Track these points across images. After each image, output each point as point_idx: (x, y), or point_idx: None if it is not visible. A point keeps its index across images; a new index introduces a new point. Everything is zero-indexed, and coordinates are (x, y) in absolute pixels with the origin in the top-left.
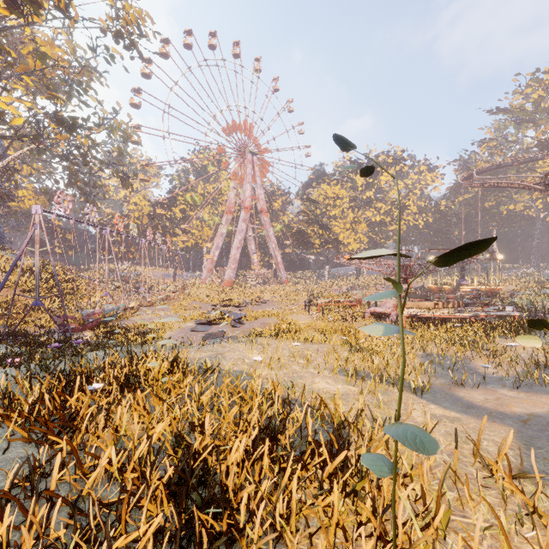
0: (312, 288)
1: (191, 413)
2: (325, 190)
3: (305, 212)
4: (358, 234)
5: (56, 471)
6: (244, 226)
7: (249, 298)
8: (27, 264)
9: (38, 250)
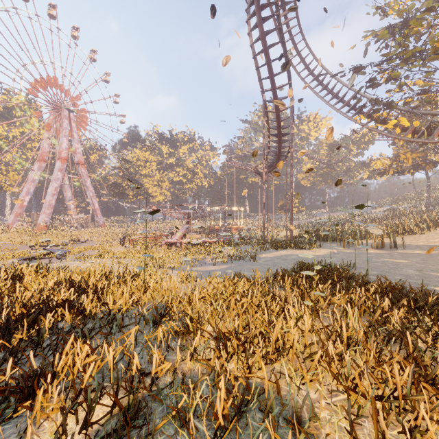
0: (127, 230)
1: (63, 280)
2: (138, 154)
3: (121, 168)
4: (163, 190)
5: (18, 289)
6: (60, 175)
7: (68, 240)
8: None
9: None
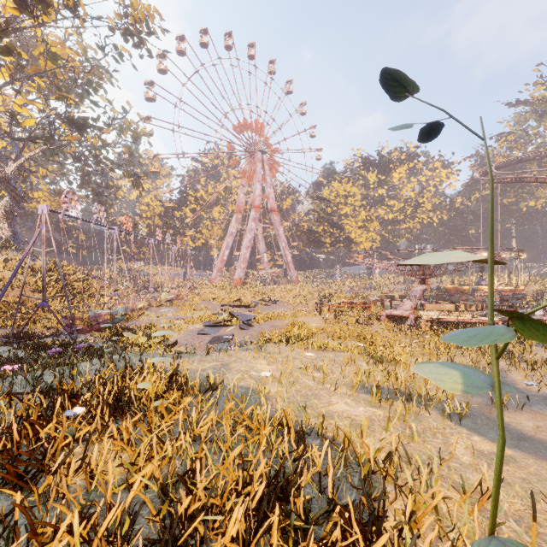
0: (323, 288)
1: (185, 451)
2: (336, 188)
3: (316, 210)
4: (371, 233)
5: None
6: (253, 226)
7: (258, 298)
8: (38, 264)
9: (44, 251)
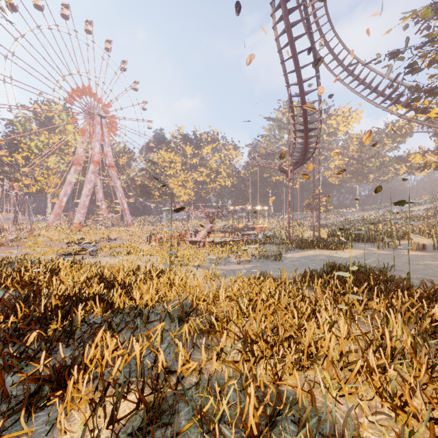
0: (153, 229)
1: (95, 274)
2: (163, 155)
3: (148, 170)
4: (187, 189)
5: (54, 282)
6: (93, 177)
7: (100, 237)
8: None
9: None
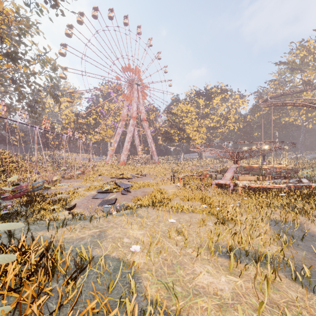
0: (173, 166)
1: None
2: (181, 107)
3: (169, 120)
4: (201, 134)
5: None
6: (132, 129)
7: (135, 173)
8: None
9: None
